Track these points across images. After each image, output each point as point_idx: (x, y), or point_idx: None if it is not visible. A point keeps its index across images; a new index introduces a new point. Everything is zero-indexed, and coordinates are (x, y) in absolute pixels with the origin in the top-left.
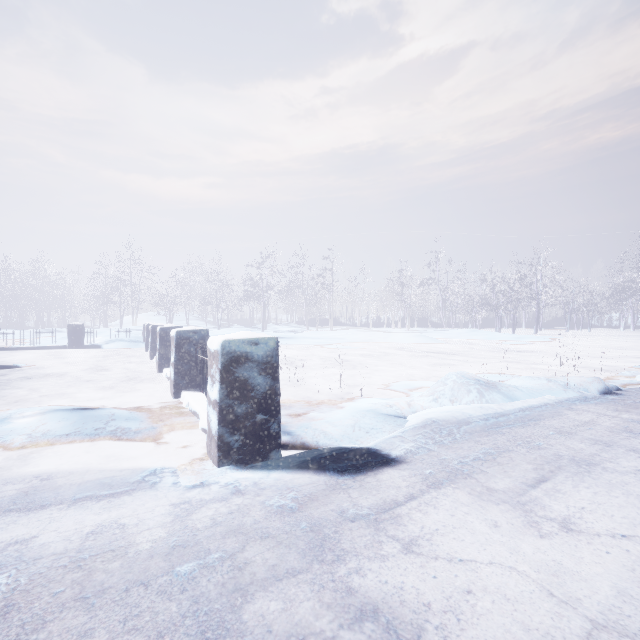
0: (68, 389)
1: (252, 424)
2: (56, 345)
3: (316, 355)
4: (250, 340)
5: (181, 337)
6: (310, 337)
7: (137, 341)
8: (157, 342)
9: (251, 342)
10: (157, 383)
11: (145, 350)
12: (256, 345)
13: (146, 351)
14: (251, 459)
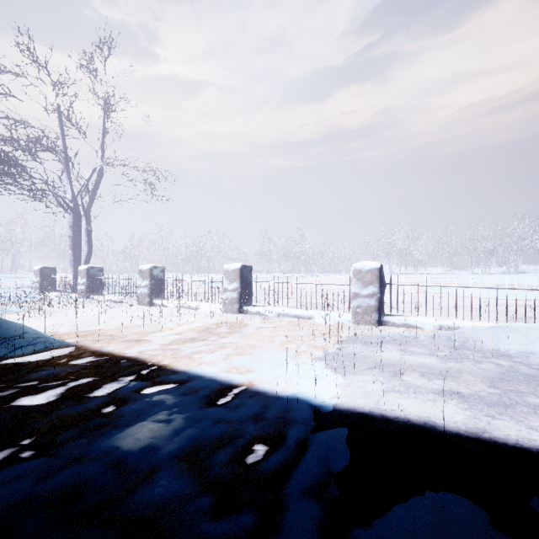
0: None
1: None
2: None
3: None
4: None
5: None
6: None
7: None
8: None
9: None
10: None
11: None
12: None
13: None
14: None
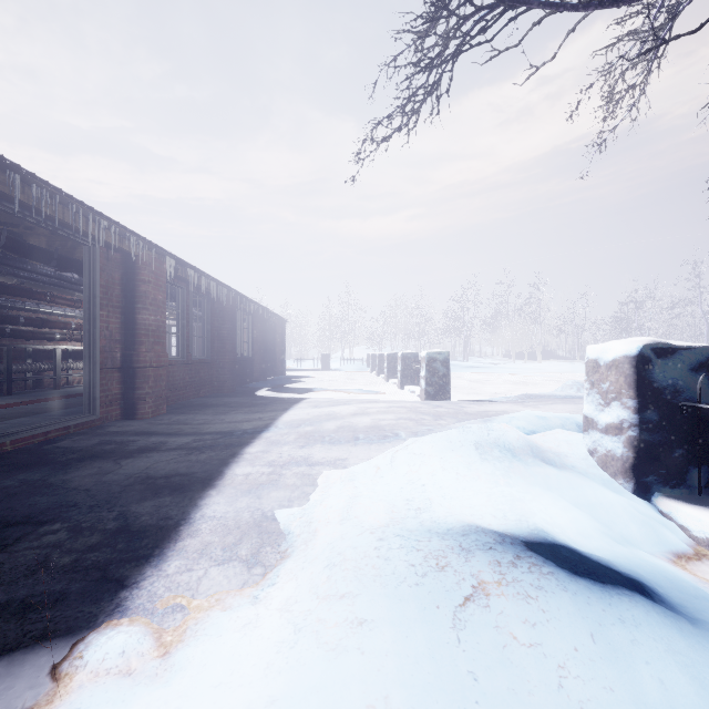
0: (345, 385)
1: (438, 386)
2: (314, 368)
3: (502, 379)
4: (437, 352)
5: (404, 356)
6: (506, 367)
7: (363, 367)
8: (385, 363)
9: (438, 353)
10: (388, 385)
11: (370, 372)
12: (440, 354)
13: (371, 373)
14: (438, 400)
